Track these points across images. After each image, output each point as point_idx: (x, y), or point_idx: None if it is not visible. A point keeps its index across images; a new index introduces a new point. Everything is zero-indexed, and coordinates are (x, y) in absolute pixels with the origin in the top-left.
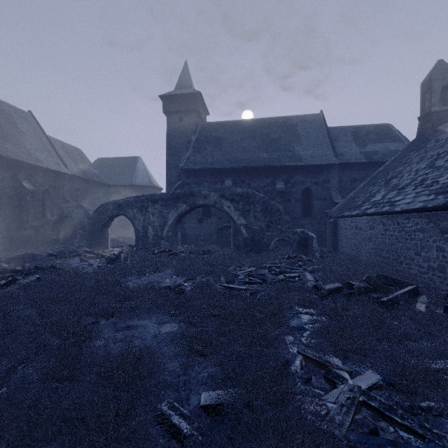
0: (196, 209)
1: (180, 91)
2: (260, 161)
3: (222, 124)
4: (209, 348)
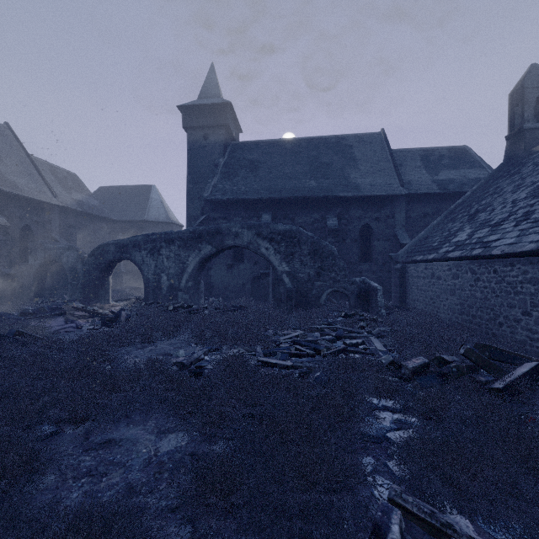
0: (225, 252)
1: (205, 101)
2: (307, 190)
3: (258, 144)
4: (236, 494)
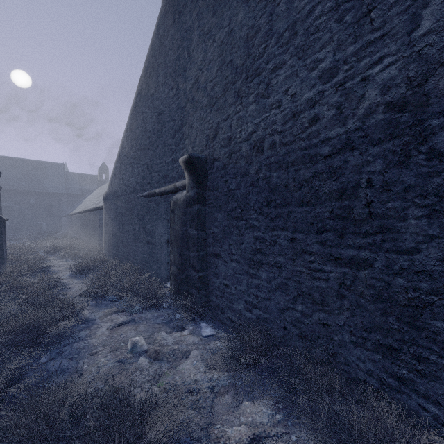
0: None
1: None
2: (20, 187)
3: None
4: None
